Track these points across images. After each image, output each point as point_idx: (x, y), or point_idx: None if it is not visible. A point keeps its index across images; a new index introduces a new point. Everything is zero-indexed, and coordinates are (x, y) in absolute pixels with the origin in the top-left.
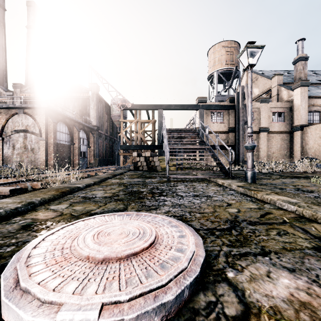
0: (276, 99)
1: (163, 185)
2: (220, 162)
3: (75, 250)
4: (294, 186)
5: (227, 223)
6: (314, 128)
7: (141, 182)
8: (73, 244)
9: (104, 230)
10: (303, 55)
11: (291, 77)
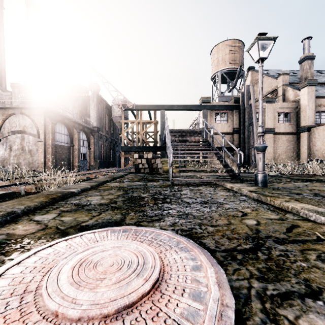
0: (282, 99)
1: (166, 190)
2: (227, 164)
3: (42, 296)
4: (310, 191)
5: (248, 241)
6: (321, 129)
7: (142, 186)
8: (43, 282)
9: (89, 258)
10: (310, 54)
11: (297, 77)
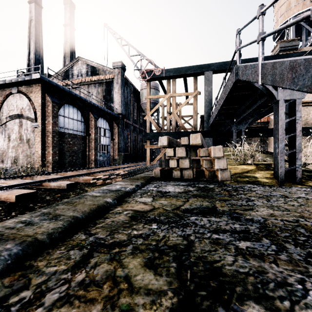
0: None
1: None
2: None
3: None
4: None
5: None
6: None
7: None
8: None
9: None
10: None
11: None
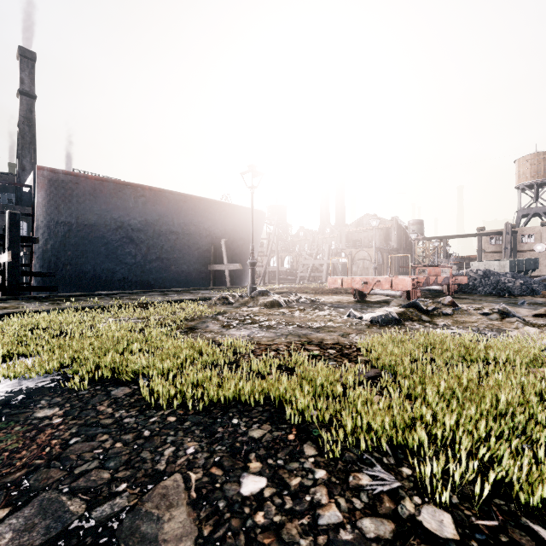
0: None
1: None
2: None
3: None
4: None
5: None
6: None
7: None
8: None
9: None
10: None
11: None
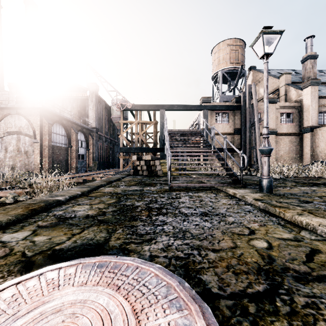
0: (284, 99)
1: (163, 197)
2: (229, 167)
3: None
4: (320, 198)
5: (261, 277)
6: (325, 130)
7: (138, 191)
8: None
9: None
10: (312, 53)
11: (299, 77)
